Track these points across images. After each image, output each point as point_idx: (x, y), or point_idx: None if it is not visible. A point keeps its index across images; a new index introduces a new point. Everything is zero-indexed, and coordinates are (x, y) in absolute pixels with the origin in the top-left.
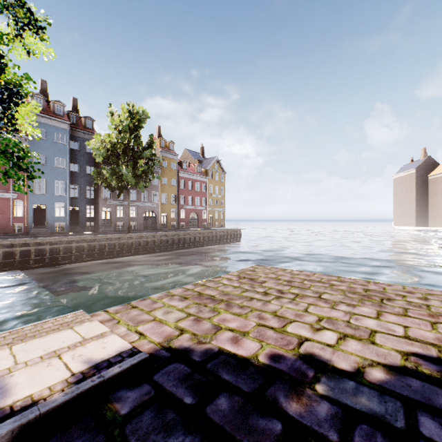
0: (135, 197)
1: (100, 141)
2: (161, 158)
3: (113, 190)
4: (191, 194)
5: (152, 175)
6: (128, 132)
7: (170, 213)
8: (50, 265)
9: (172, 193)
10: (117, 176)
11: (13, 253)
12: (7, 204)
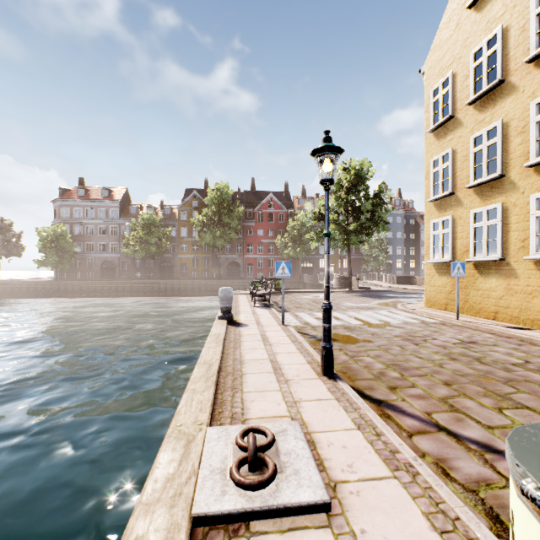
0: None
1: None
2: None
3: None
4: None
5: None
6: None
7: None
8: None
9: None
10: None
11: None
12: None
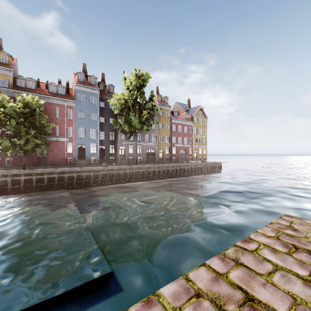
0: (140, 138)
1: (117, 98)
2: (159, 108)
3: (126, 133)
4: (180, 135)
5: (152, 121)
6: (135, 90)
7: (165, 149)
8: (85, 187)
9: (166, 135)
10: (128, 123)
11: (63, 177)
12: (64, 145)
